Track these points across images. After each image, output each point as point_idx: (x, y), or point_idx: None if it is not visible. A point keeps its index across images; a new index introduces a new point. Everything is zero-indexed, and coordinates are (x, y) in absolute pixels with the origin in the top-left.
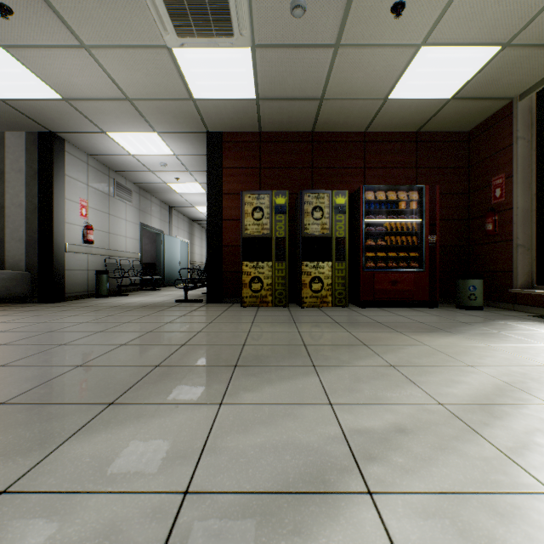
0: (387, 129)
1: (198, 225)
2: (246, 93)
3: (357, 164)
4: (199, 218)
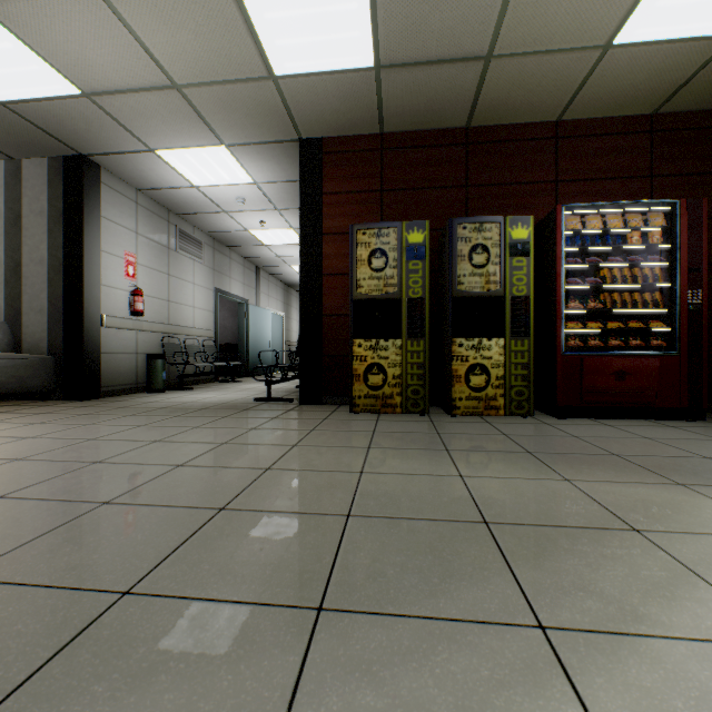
0: (597, 113)
1: (297, 293)
2: (358, 58)
3: (543, 176)
4: (297, 283)
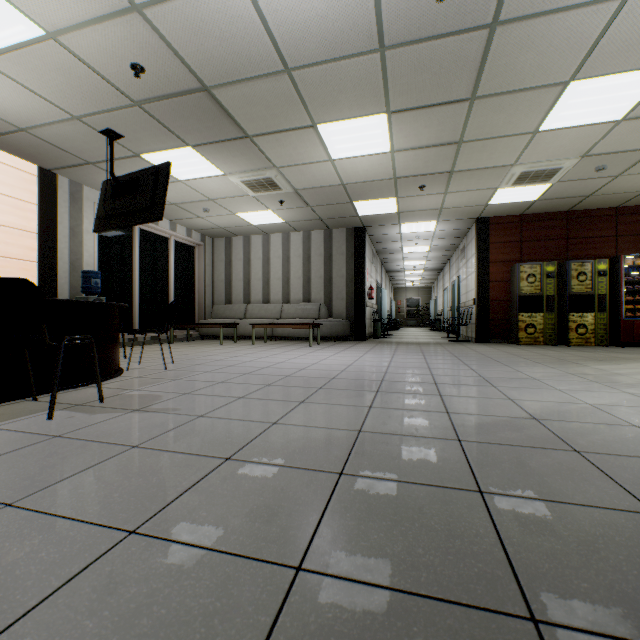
0: (639, 204)
1: (387, 275)
2: (529, 199)
3: (608, 233)
4: (394, 270)
